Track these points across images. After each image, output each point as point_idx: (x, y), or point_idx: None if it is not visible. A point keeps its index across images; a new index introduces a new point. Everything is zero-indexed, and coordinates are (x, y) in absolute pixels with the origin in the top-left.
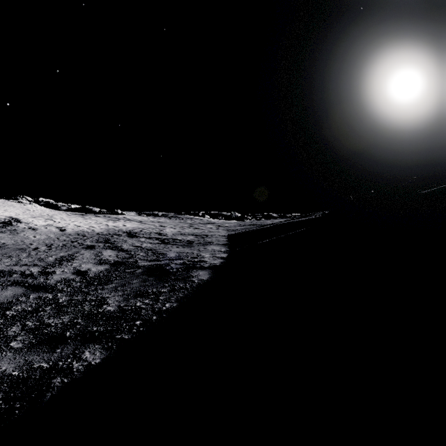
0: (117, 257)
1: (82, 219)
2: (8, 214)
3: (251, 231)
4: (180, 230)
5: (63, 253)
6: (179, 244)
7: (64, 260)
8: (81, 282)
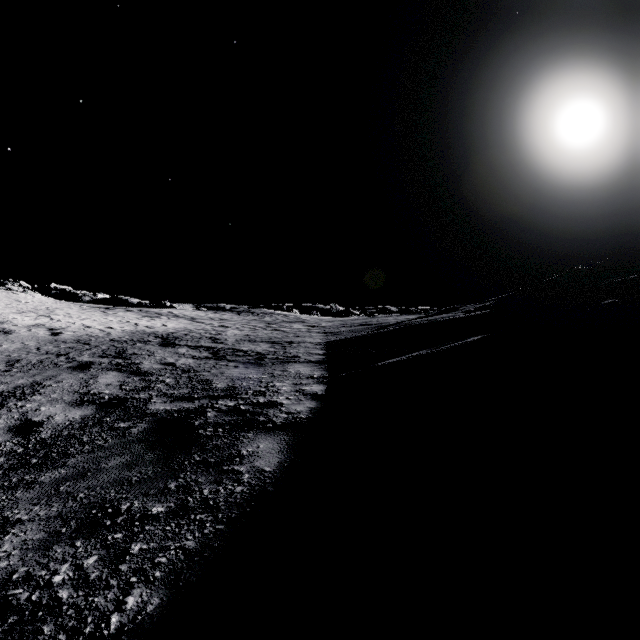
0: (120, 388)
1: (100, 316)
2: None
3: (364, 336)
4: (250, 333)
5: (24, 379)
6: (240, 361)
7: (14, 396)
8: (9, 455)
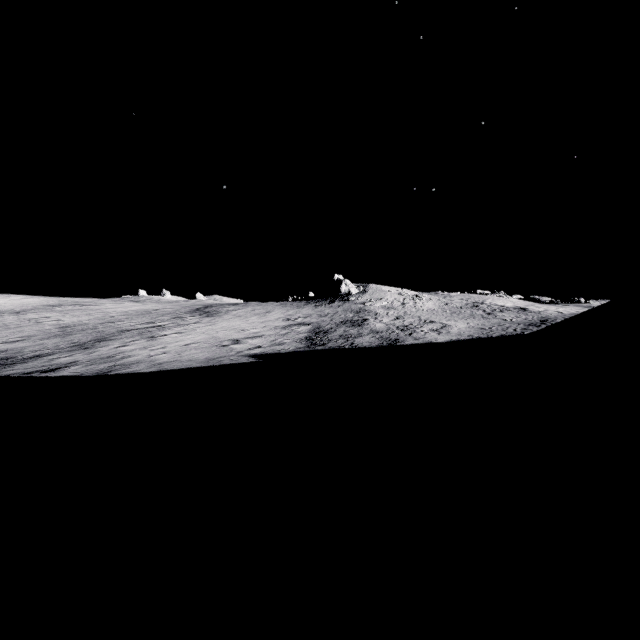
0: None
1: (560, 307)
2: (509, 304)
3: None
4: None
5: None
6: None
7: None
8: None
